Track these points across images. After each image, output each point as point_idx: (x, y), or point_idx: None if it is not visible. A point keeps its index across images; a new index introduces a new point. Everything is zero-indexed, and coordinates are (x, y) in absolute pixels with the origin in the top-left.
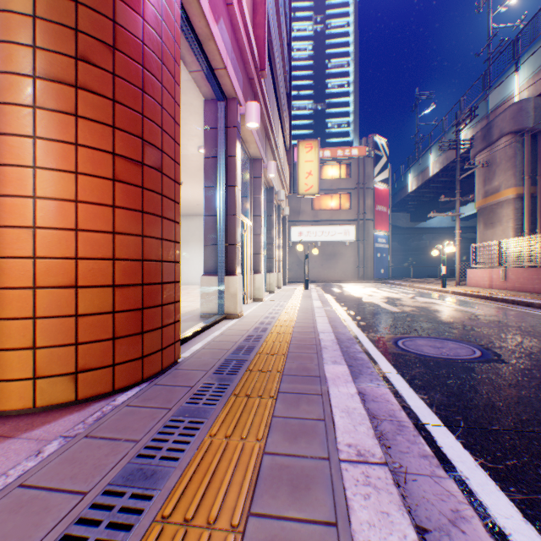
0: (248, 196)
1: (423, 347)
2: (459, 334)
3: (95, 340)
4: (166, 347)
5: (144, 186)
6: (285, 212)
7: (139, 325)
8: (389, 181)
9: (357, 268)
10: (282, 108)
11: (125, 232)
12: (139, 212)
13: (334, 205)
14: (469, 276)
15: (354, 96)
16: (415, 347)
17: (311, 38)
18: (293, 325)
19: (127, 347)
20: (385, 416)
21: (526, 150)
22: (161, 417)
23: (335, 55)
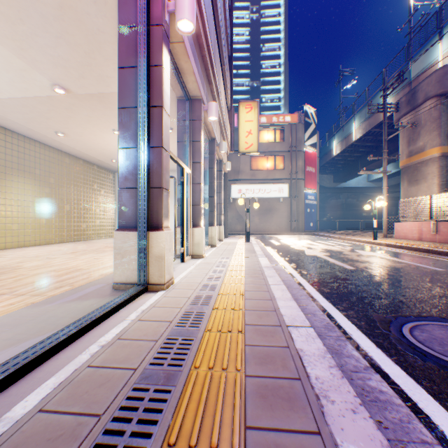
0: (187, 141)
1: None
2: None
3: None
4: None
5: None
6: (226, 167)
7: None
8: (317, 145)
9: (290, 222)
10: (224, 62)
11: None
12: None
13: (269, 166)
14: (397, 229)
15: (284, 76)
16: (445, 349)
17: (248, 25)
18: (243, 307)
19: None
20: None
21: None
22: None
23: (268, 40)
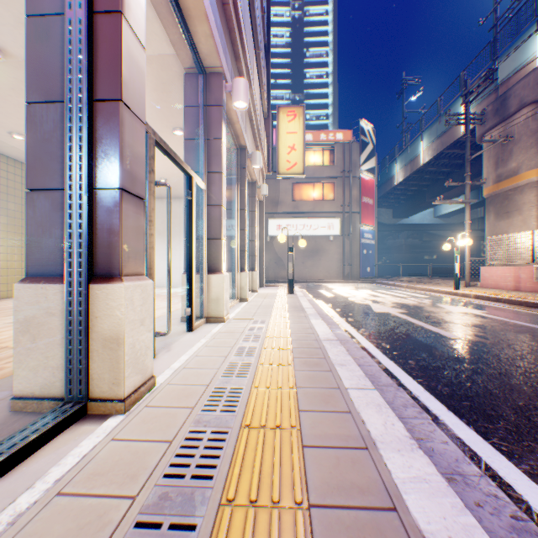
0: (199, 138)
1: None
2: None
3: None
4: None
5: None
6: (262, 191)
7: None
8: (375, 171)
9: (342, 266)
10: (259, 45)
11: None
12: None
13: (316, 196)
14: (484, 276)
15: (333, 88)
16: None
17: (289, 24)
18: (304, 491)
19: None
20: None
21: None
22: None
23: (313, 44)
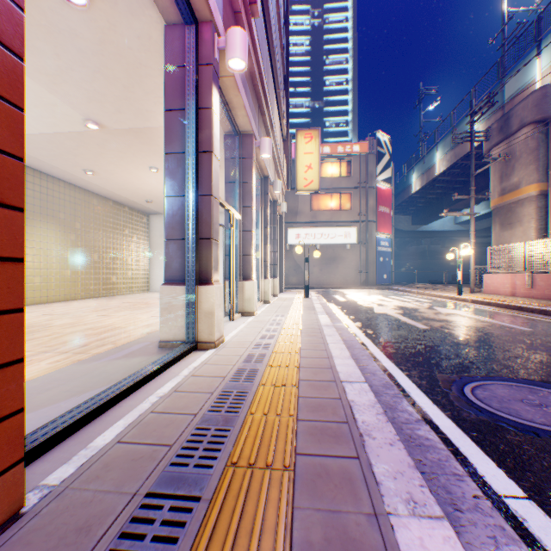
0: (236, 181)
1: (514, 406)
2: (541, 371)
3: None
4: None
5: None
6: (282, 209)
7: None
8: (392, 180)
9: (358, 273)
10: (279, 86)
11: None
12: None
13: (334, 206)
14: (486, 282)
15: (353, 95)
16: (502, 406)
17: (308, 33)
18: (298, 364)
19: None
20: None
21: (550, 141)
22: None
23: (333, 51)
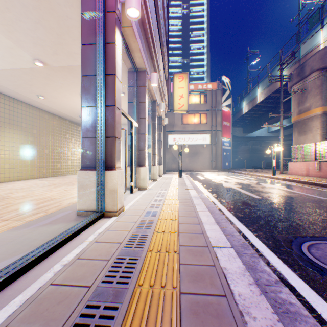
0: (135, 102)
1: None
2: None
3: None
4: None
5: None
6: (164, 122)
7: None
8: (231, 106)
9: (211, 162)
10: (163, 44)
11: None
12: None
13: (196, 121)
14: (290, 168)
15: (207, 55)
16: None
17: (180, 18)
18: (178, 230)
19: None
20: None
21: None
22: None
23: (195, 29)
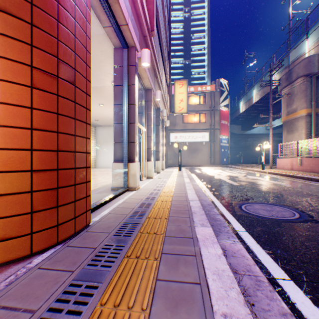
0: (144, 112)
1: (259, 211)
2: (280, 200)
3: (14, 214)
4: (78, 215)
5: (59, 94)
6: (166, 124)
7: (54, 200)
8: (229, 106)
9: (209, 158)
10: (165, 59)
11: (42, 129)
12: (54, 114)
13: (196, 120)
14: (278, 163)
15: (208, 56)
16: (254, 211)
17: (182, 21)
18: (172, 195)
19: (43, 219)
20: (244, 271)
21: (313, 86)
22: (63, 281)
23: (196, 31)
